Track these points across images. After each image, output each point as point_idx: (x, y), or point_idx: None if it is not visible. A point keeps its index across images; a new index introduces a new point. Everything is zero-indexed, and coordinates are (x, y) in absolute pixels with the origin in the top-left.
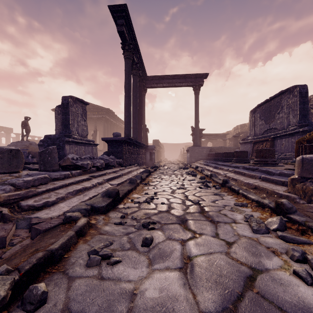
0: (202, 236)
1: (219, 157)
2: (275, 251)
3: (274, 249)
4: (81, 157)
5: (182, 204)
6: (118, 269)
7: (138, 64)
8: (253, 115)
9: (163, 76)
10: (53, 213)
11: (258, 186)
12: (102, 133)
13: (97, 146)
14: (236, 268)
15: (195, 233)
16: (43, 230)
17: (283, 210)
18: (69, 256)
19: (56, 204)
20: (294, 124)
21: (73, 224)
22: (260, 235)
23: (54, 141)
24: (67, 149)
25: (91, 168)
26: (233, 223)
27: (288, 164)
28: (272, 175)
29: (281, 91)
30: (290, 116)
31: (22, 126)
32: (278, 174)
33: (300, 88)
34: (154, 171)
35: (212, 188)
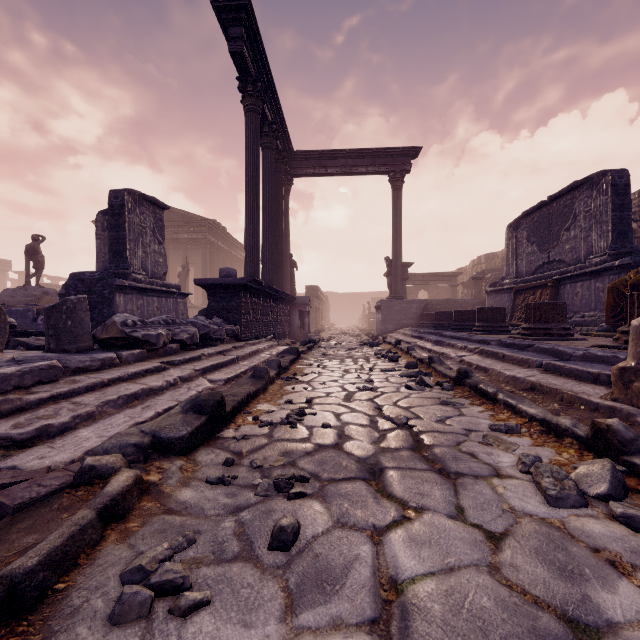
0: (423, 516)
1: (444, 320)
2: (615, 560)
3: (613, 555)
4: (146, 321)
5: (371, 428)
6: (198, 631)
7: (274, 124)
8: (514, 234)
9: (327, 152)
10: (58, 455)
11: (540, 384)
12: (200, 272)
13: (188, 299)
14: (528, 622)
15: (405, 505)
16: (14, 508)
17: (613, 445)
18: (68, 586)
19: (72, 432)
20: (600, 252)
21: (97, 487)
22: (568, 511)
23: (90, 285)
24: (120, 303)
25: (168, 345)
26: (494, 478)
27: (591, 335)
28: (565, 359)
29: (574, 182)
30: (593, 234)
31: (28, 255)
32: (579, 358)
33: (614, 177)
34: (309, 350)
35: (435, 388)
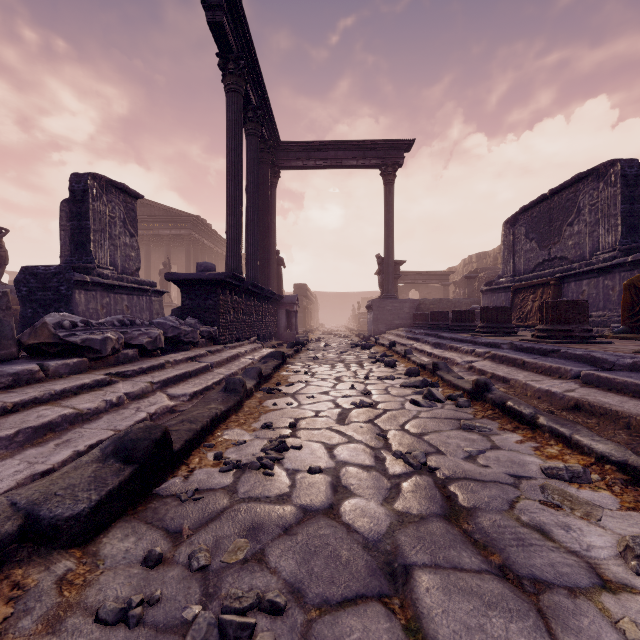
0: None
1: (440, 321)
2: None
3: None
4: (91, 322)
5: (377, 472)
6: None
7: (259, 110)
8: (511, 231)
9: (316, 143)
10: None
11: (589, 402)
12: (184, 270)
13: (170, 298)
14: None
15: None
16: None
17: None
18: None
19: None
20: (608, 247)
21: None
22: None
23: (44, 280)
24: (81, 301)
25: (122, 351)
26: (603, 594)
27: (607, 336)
28: (606, 368)
29: (578, 174)
30: (600, 229)
31: None
32: (627, 368)
33: (624, 167)
34: (296, 354)
35: (447, 404)
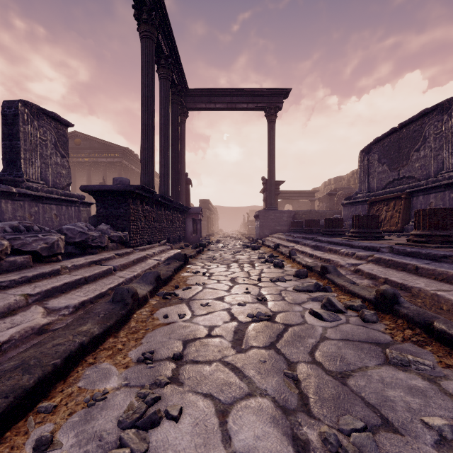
0: None
1: (313, 227)
2: None
3: None
4: None
5: None
6: None
7: (169, 58)
8: (366, 157)
9: (216, 90)
10: None
11: None
12: None
13: None
14: None
15: None
16: None
17: None
18: None
19: None
20: (452, 167)
21: None
22: None
23: None
24: (7, 210)
25: (7, 258)
26: None
27: None
28: None
29: (425, 110)
30: (444, 153)
31: None
32: None
33: None
34: (198, 254)
35: (350, 316)
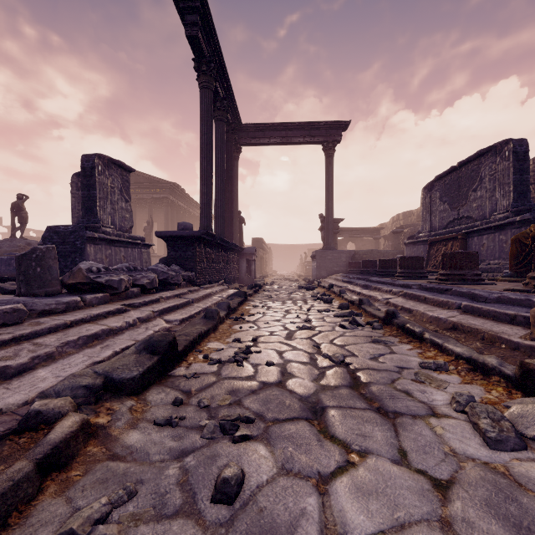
0: (367, 460)
1: (370, 268)
2: None
3: None
4: (109, 268)
5: (311, 365)
6: None
7: (225, 100)
8: (428, 195)
9: (271, 125)
10: (11, 397)
11: (461, 324)
12: (163, 227)
13: (153, 250)
14: None
15: (348, 448)
16: None
17: None
18: None
19: (30, 372)
20: (503, 209)
21: (41, 433)
22: (509, 455)
23: (64, 237)
24: (91, 253)
25: (130, 289)
26: (431, 418)
27: (497, 280)
28: (481, 301)
29: (480, 150)
30: (497, 194)
31: (13, 211)
32: (494, 301)
33: (515, 145)
34: (255, 293)
35: (366, 327)
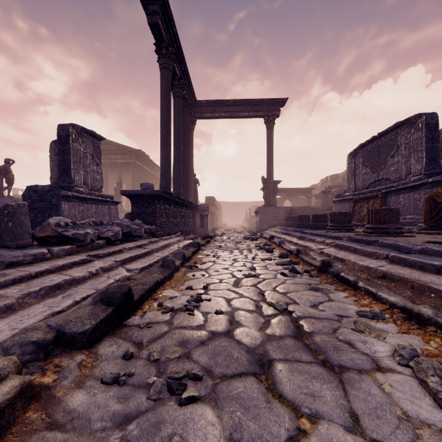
0: (319, 428)
1: (304, 221)
2: None
3: None
4: (77, 222)
5: (256, 313)
6: None
7: (182, 80)
8: (353, 160)
9: (221, 101)
10: None
11: (391, 273)
12: (131, 187)
13: (121, 206)
14: None
15: (298, 411)
16: None
17: None
18: None
19: None
20: (417, 172)
21: None
22: None
23: (42, 195)
24: (65, 209)
25: (96, 241)
26: (377, 373)
27: (414, 232)
28: (406, 252)
29: (397, 123)
30: (411, 160)
31: (1, 173)
32: (418, 252)
33: (427, 118)
34: (207, 243)
35: (304, 275)
